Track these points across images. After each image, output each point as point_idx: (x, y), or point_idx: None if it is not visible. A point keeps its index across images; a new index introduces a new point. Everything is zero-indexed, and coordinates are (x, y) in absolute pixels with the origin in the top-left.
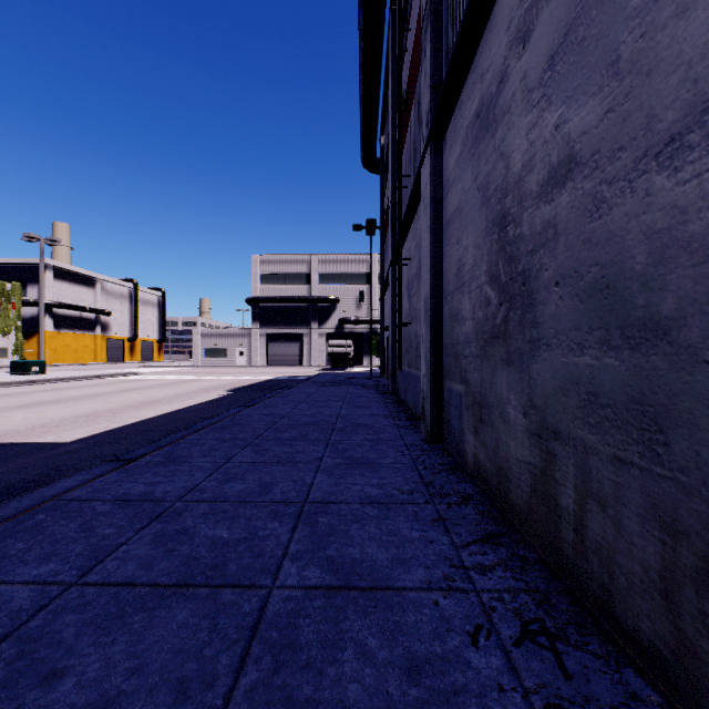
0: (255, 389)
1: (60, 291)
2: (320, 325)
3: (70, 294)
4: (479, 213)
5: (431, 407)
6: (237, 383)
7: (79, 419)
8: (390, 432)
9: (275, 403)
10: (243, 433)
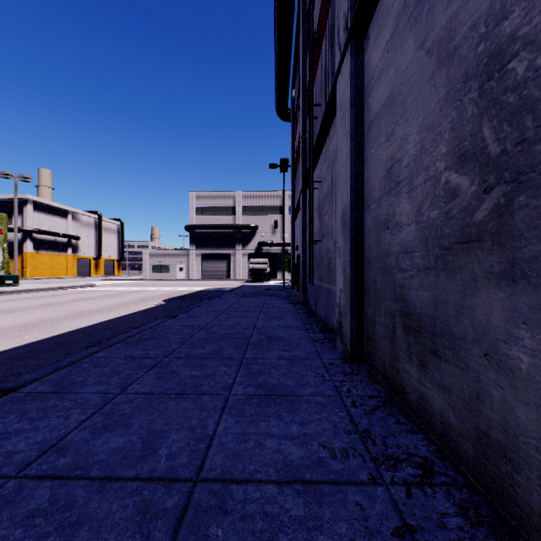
0: (186, 299)
1: (39, 221)
2: (243, 247)
3: (47, 222)
4: (430, 82)
5: (351, 324)
6: (173, 294)
7: (15, 329)
8: (306, 348)
9: (198, 314)
10: (155, 349)
